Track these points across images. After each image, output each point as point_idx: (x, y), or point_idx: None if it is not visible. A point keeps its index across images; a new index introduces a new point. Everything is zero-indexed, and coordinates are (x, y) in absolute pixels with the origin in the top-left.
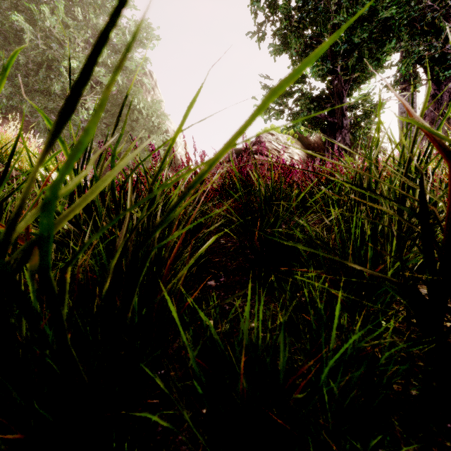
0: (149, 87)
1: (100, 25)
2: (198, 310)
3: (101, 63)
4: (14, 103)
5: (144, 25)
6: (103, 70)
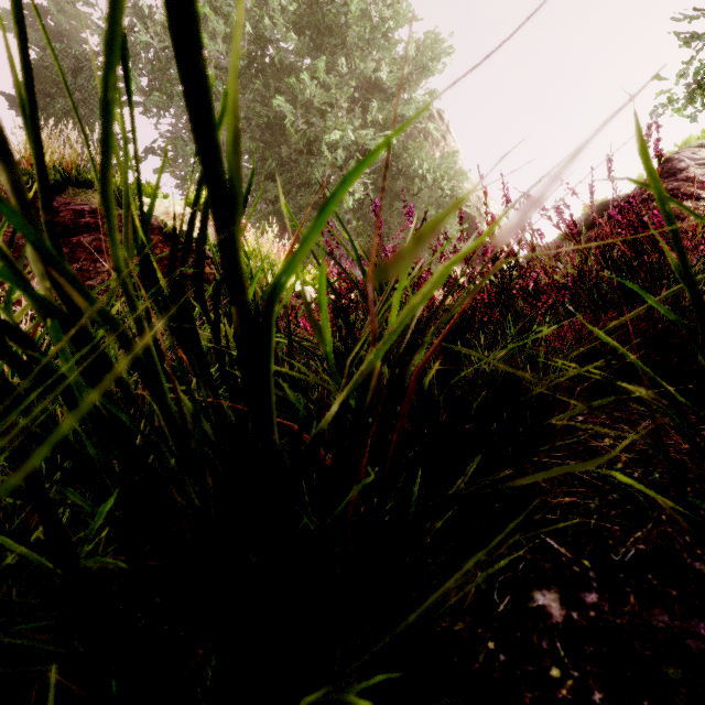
0: (436, 135)
1: (368, 68)
2: None
3: (370, 123)
4: (278, 207)
5: (428, 42)
6: (371, 131)
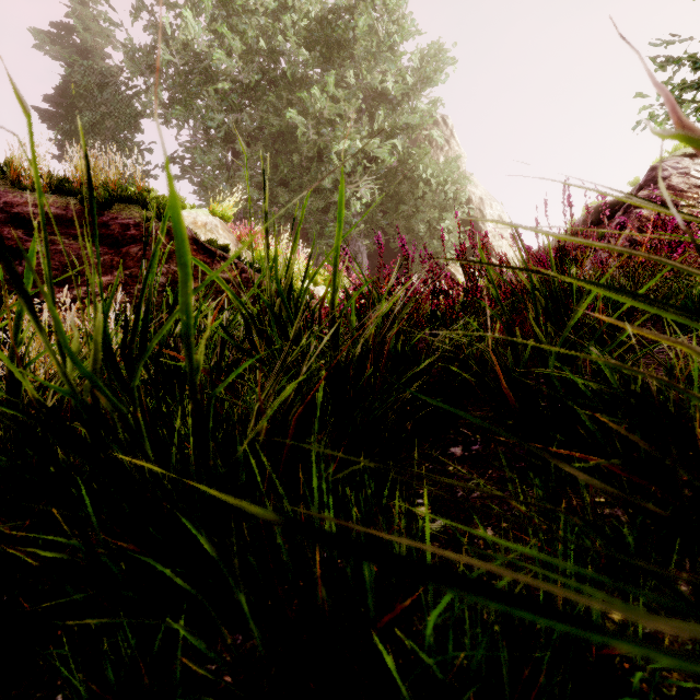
0: (439, 141)
1: (374, 80)
2: (273, 475)
3: (377, 130)
4: (290, 211)
5: (433, 52)
6: (377, 140)
